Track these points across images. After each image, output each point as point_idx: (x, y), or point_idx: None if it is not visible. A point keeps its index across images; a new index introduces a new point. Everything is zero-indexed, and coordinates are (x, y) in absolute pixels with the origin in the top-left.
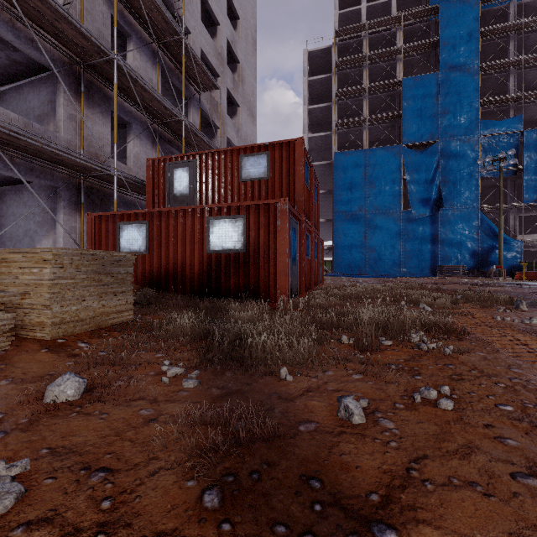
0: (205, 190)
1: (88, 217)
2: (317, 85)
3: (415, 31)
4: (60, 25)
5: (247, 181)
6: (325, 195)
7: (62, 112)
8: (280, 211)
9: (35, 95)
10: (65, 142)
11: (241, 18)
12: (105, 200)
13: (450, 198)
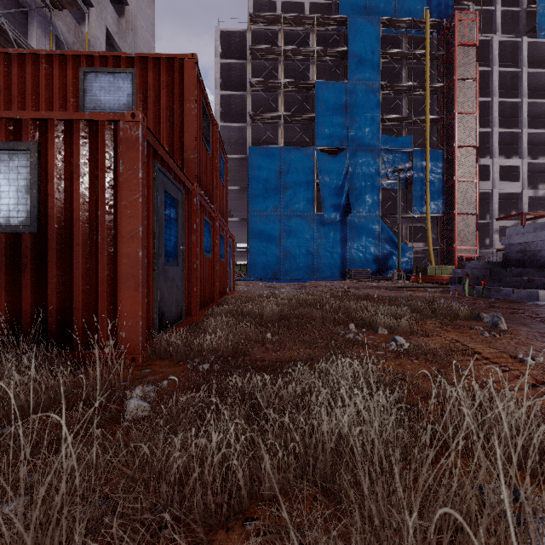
0: None
1: None
2: (230, 70)
3: (327, 38)
4: None
5: None
6: (240, 193)
7: None
8: (124, 141)
9: None
10: None
11: None
12: None
13: (357, 205)
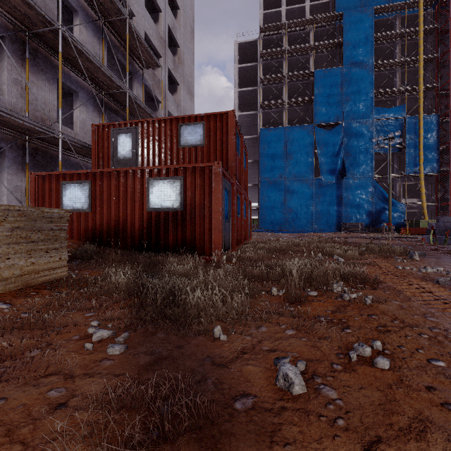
0: (147, 154)
1: (31, 176)
2: (246, 71)
3: (324, 32)
4: None
5: (185, 147)
6: (252, 164)
7: (6, 76)
8: (214, 174)
9: None
10: (9, 104)
11: (180, 8)
12: (51, 162)
13: (351, 169)
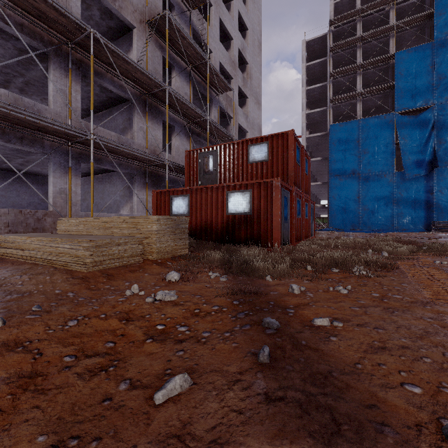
0: (224, 170)
1: (153, 193)
2: (314, 68)
3: (409, 6)
4: (137, 75)
5: (252, 163)
6: (322, 162)
7: (136, 127)
8: (274, 187)
9: (120, 116)
10: (137, 145)
11: (249, 28)
12: (159, 180)
13: (446, 158)
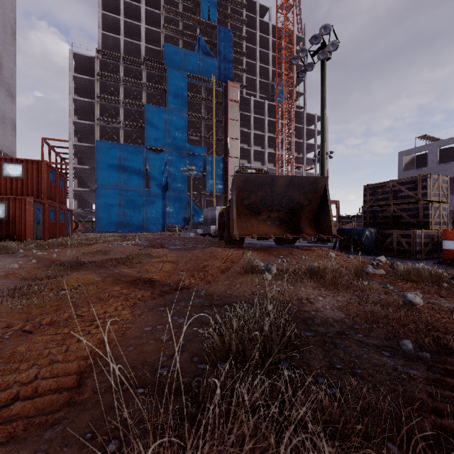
0: None
1: None
2: (83, 81)
3: (155, 75)
4: None
5: (7, 177)
6: (90, 170)
7: None
8: (28, 202)
9: None
10: None
11: None
12: None
13: (172, 185)
